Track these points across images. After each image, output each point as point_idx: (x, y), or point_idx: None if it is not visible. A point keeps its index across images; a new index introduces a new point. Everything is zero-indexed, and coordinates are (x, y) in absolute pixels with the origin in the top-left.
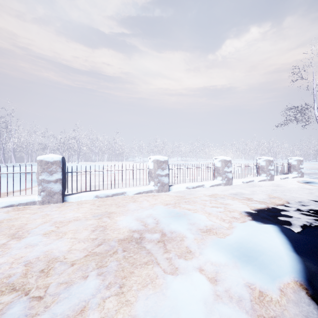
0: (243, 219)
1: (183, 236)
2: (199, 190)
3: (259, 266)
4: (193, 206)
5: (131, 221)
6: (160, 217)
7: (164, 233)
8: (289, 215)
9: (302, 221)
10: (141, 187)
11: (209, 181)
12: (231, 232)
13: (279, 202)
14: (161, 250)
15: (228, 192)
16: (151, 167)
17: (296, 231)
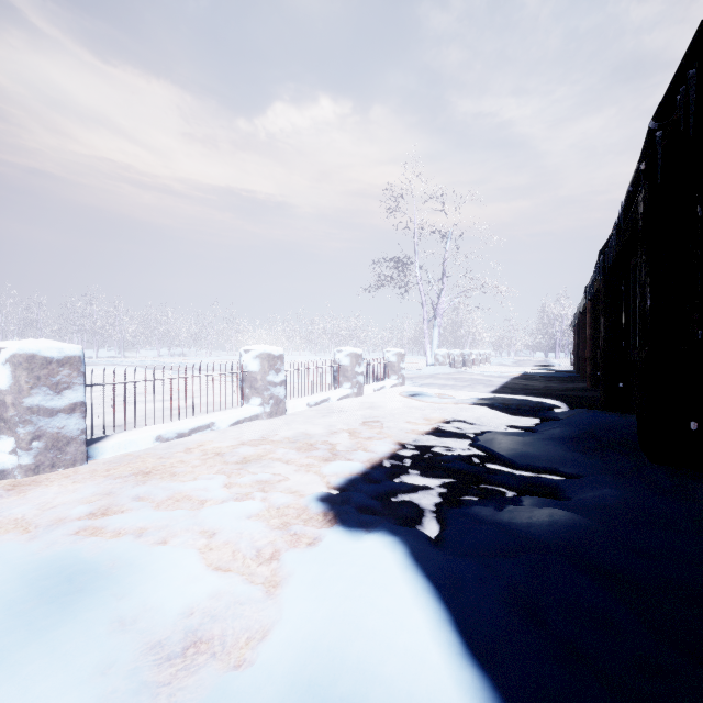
0: (313, 530)
1: None
2: (198, 441)
3: None
4: (158, 517)
5: None
6: None
7: None
8: (410, 485)
9: (434, 497)
10: None
11: (231, 411)
12: (278, 616)
13: (384, 450)
14: None
15: (276, 435)
16: (0, 384)
17: (434, 534)
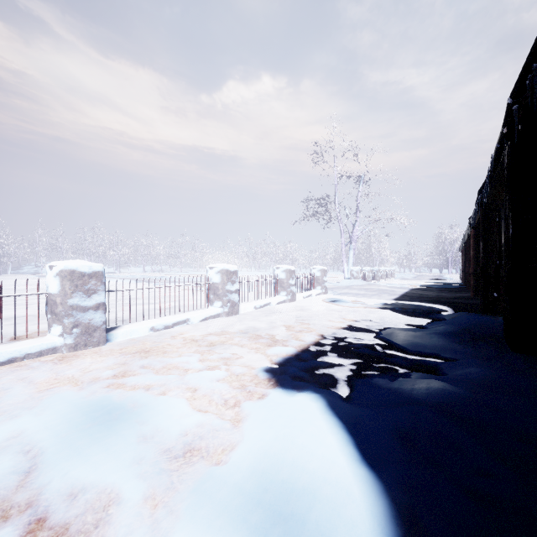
0: (261, 389)
1: (111, 499)
2: (179, 331)
3: None
4: (158, 378)
5: None
6: (50, 441)
7: (41, 511)
8: (329, 363)
9: (346, 371)
10: (21, 343)
11: (200, 311)
12: (241, 438)
13: (311, 340)
14: None
15: (233, 328)
16: (53, 290)
17: (345, 394)
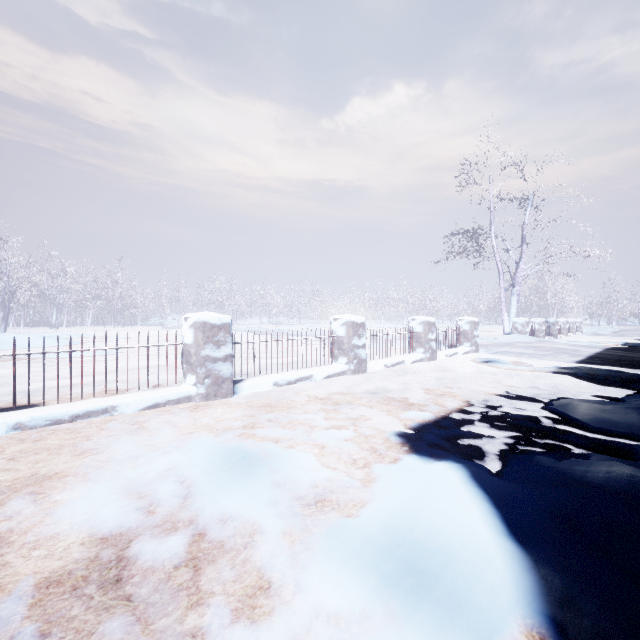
0: (393, 453)
1: (255, 529)
2: (302, 388)
3: (447, 603)
4: (285, 432)
5: (105, 502)
6: (199, 476)
7: (200, 528)
8: (476, 433)
9: (498, 445)
10: (163, 390)
11: (324, 367)
12: (372, 496)
13: (454, 406)
14: (182, 600)
15: (360, 388)
16: (188, 341)
17: (495, 469)
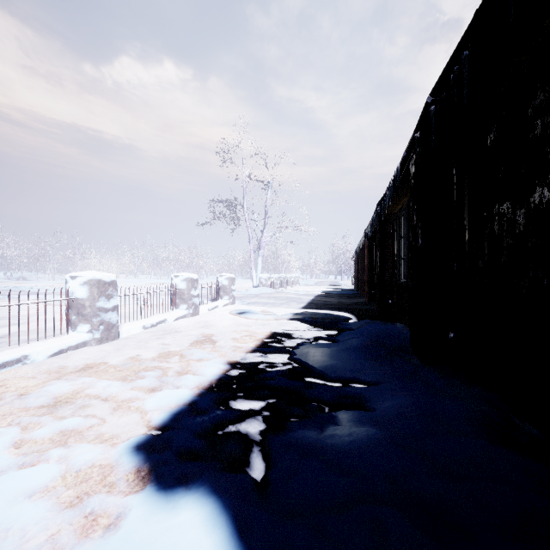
0: (118, 500)
1: None
2: (0, 381)
3: None
4: None
5: None
6: None
7: None
8: (237, 413)
9: (260, 423)
10: None
11: (53, 340)
12: None
13: (214, 372)
14: None
15: (102, 364)
16: None
17: (260, 474)
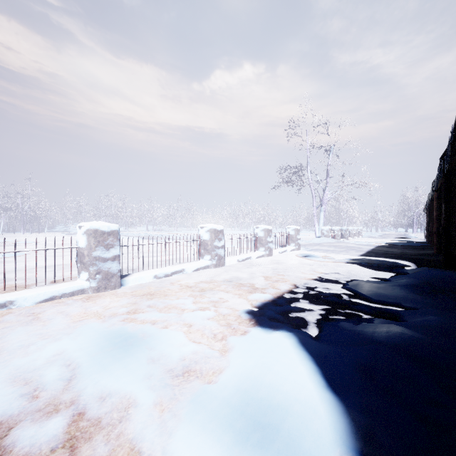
0: (244, 327)
1: (130, 403)
2: (176, 279)
3: (286, 453)
4: (161, 315)
5: None
6: (84, 359)
7: (80, 408)
8: (301, 308)
9: (316, 315)
10: (59, 285)
11: (193, 263)
12: (227, 364)
13: (285, 288)
14: None
15: (219, 277)
16: (82, 244)
17: (314, 334)
